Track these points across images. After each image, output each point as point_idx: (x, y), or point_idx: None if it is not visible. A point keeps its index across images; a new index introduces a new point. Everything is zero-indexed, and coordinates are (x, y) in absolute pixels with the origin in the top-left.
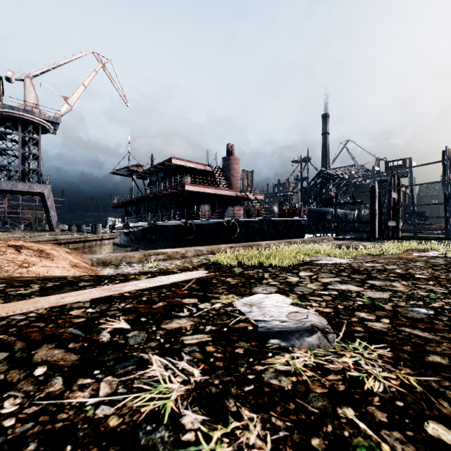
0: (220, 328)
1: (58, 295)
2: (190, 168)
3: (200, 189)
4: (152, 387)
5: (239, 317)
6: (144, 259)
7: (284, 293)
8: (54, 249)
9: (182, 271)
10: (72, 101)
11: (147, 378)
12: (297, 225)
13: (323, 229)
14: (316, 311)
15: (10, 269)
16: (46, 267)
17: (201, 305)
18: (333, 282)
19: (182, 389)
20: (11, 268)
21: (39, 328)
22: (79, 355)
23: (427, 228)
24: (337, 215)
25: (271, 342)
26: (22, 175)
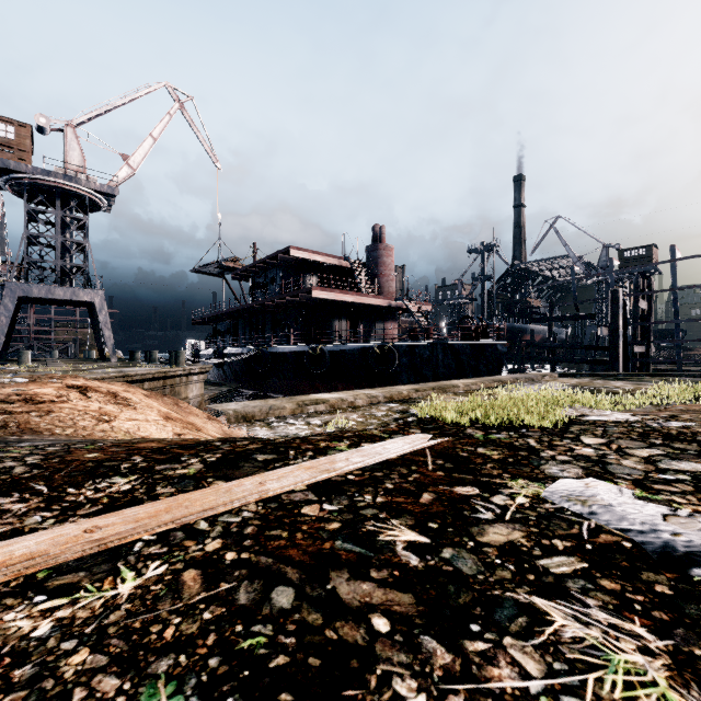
0: (579, 545)
1: (250, 479)
2: (317, 262)
3: (335, 297)
4: (603, 661)
5: (584, 523)
6: (298, 411)
7: (602, 477)
8: (128, 390)
9: (391, 435)
10: (135, 161)
11: (574, 642)
12: (491, 352)
13: (530, 358)
14: (697, 512)
15: (87, 425)
16: (134, 421)
17: (496, 499)
18: (659, 458)
19: (656, 665)
20: (88, 424)
21: (287, 541)
22: (409, 594)
23: (686, 356)
24: (553, 336)
25: (697, 573)
26: (62, 276)
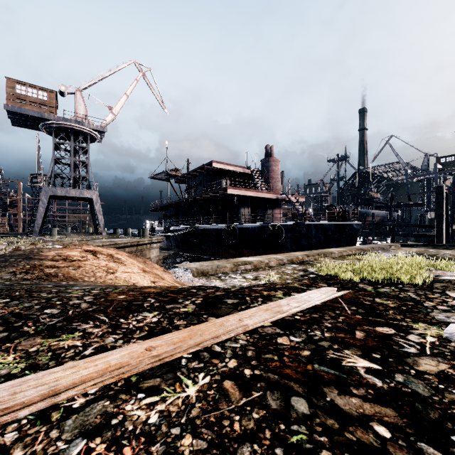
0: None
1: (232, 316)
2: (229, 171)
3: (242, 193)
4: None
5: None
6: (234, 269)
7: None
8: (118, 253)
9: (307, 287)
10: (116, 110)
11: None
12: (349, 229)
13: (376, 233)
14: None
15: (101, 275)
16: (127, 273)
17: (411, 338)
18: None
19: None
20: (102, 274)
21: (279, 362)
22: (389, 408)
23: None
24: (392, 218)
25: None
26: (74, 182)
